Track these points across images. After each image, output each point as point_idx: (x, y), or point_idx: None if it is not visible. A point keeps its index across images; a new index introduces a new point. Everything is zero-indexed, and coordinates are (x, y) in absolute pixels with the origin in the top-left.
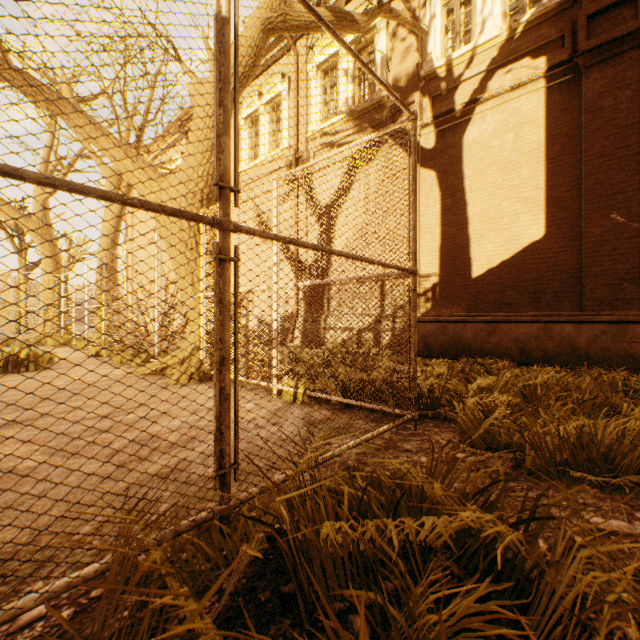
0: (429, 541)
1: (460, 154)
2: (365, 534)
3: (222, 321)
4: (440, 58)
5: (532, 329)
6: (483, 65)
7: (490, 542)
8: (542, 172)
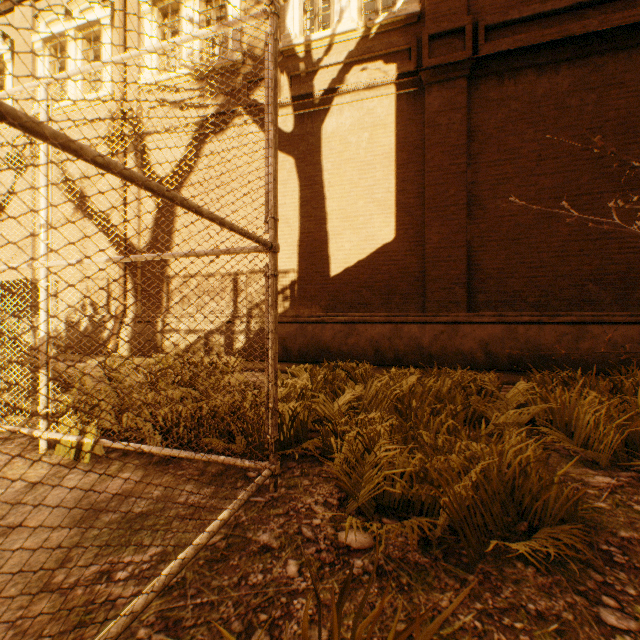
0: None
1: (319, 144)
2: None
3: None
4: (299, 36)
5: (385, 329)
6: (341, 56)
7: None
8: (393, 176)
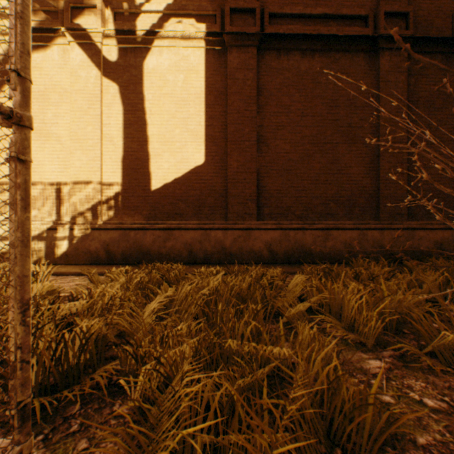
0: None
1: (141, 77)
2: None
3: None
4: None
5: (197, 235)
6: (161, 6)
7: None
8: (203, 113)
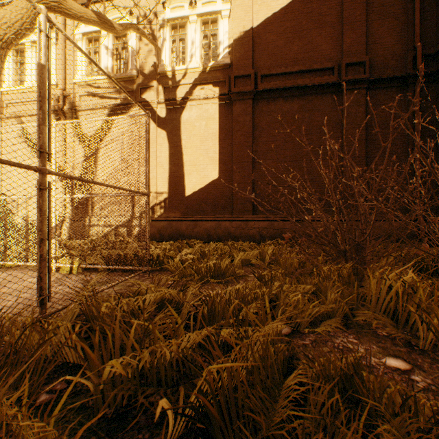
0: (149, 308)
1: (180, 125)
2: (121, 308)
3: (42, 220)
4: (169, 66)
5: (213, 224)
6: (191, 80)
7: (171, 301)
8: (218, 145)
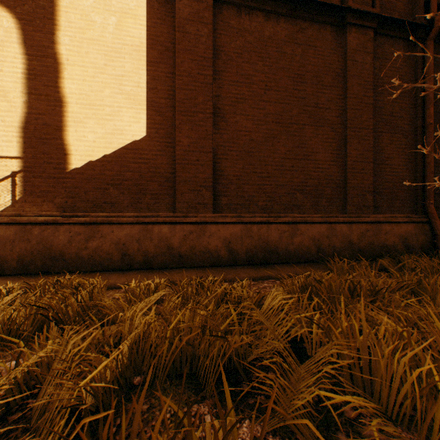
0: None
1: (53, 10)
2: None
3: None
4: None
5: (135, 231)
6: None
7: None
8: (144, 72)
